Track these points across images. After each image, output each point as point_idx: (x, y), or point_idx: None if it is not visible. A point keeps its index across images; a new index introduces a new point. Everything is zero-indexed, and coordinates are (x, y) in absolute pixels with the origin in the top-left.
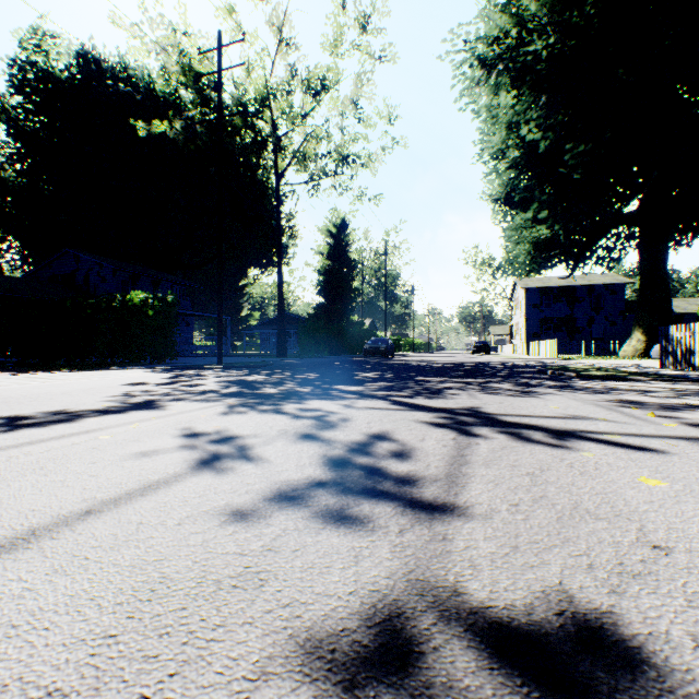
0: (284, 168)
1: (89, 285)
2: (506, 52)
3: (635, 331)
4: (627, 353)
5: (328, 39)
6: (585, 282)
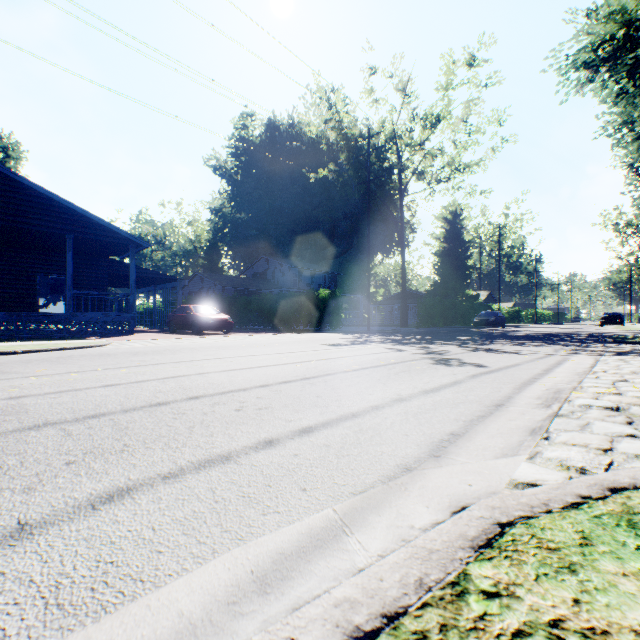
0: (406, 183)
1: (274, 278)
2: (610, 55)
3: None
4: None
5: (440, 84)
6: None
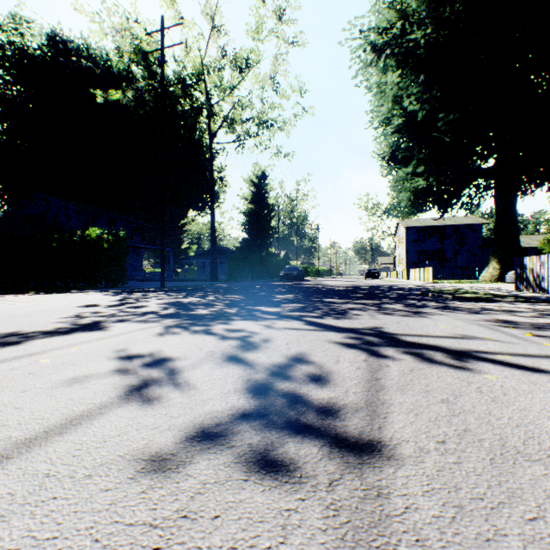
0: (216, 130)
1: (57, 223)
2: (392, 40)
3: (491, 261)
4: (485, 278)
5: (251, 27)
6: (452, 222)
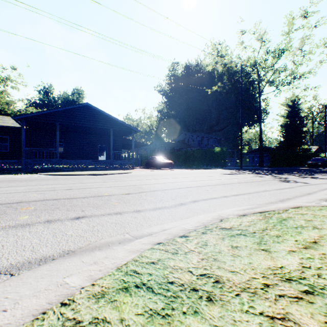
0: (262, 88)
1: (188, 143)
2: None
3: None
4: None
5: (284, 31)
6: None
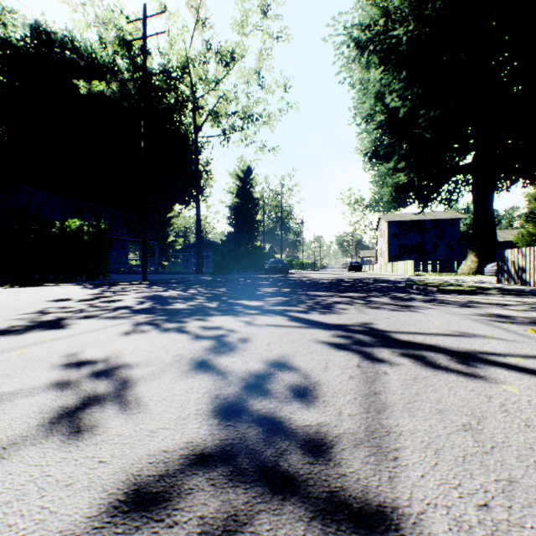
0: (201, 124)
1: (40, 215)
2: (375, 37)
3: (469, 254)
4: (464, 271)
5: (236, 21)
6: (432, 217)
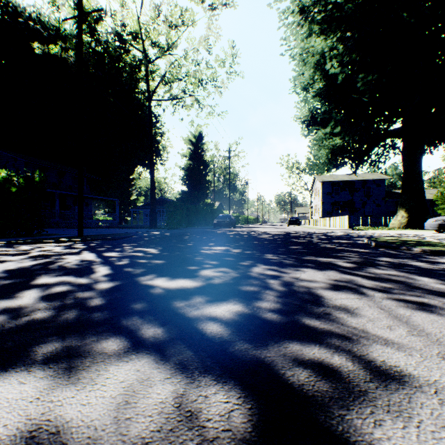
0: (154, 88)
1: None
2: (319, 0)
3: (400, 210)
4: (394, 225)
5: None
6: (361, 178)
